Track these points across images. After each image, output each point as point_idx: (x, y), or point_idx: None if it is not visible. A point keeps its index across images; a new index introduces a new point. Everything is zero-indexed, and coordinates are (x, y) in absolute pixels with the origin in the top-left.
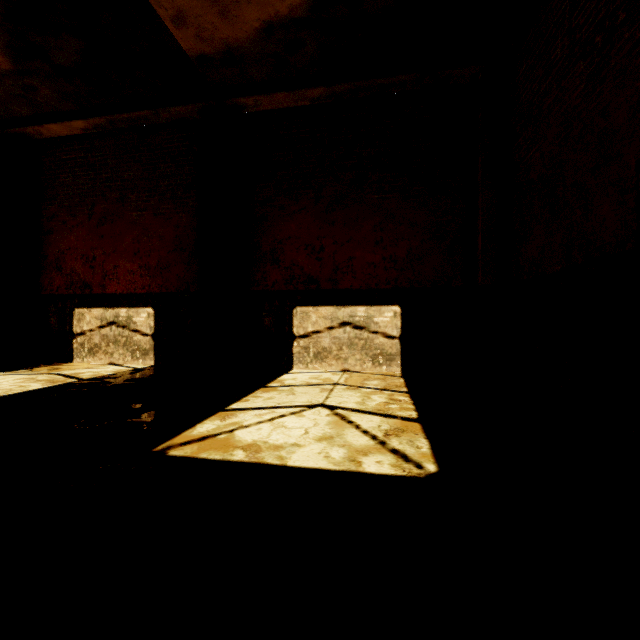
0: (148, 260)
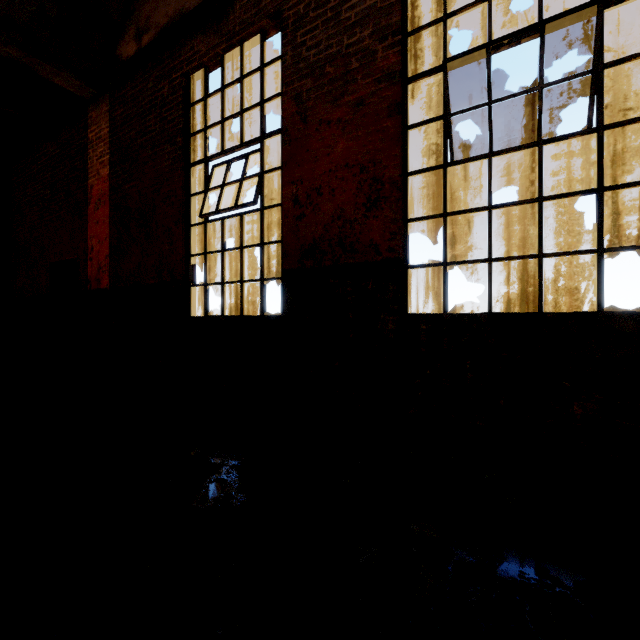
0: None
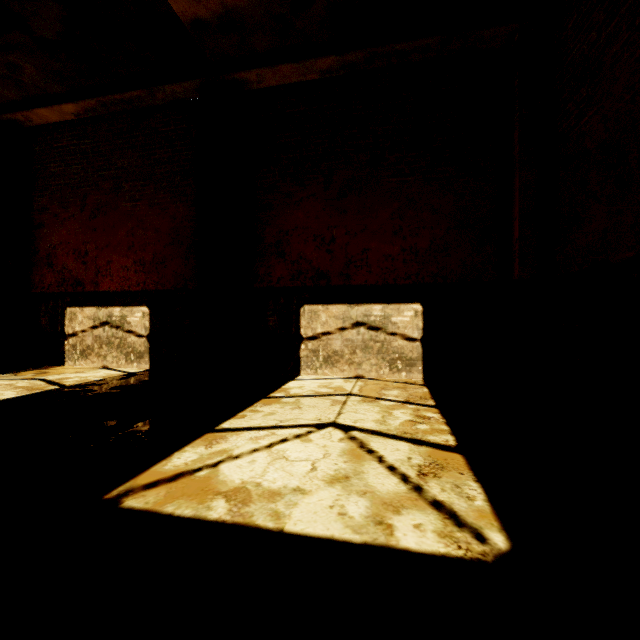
0: (143, 255)
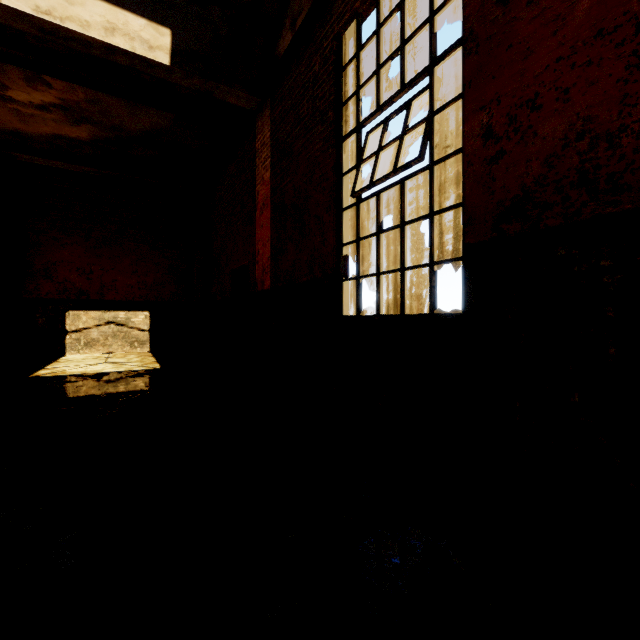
0: None
